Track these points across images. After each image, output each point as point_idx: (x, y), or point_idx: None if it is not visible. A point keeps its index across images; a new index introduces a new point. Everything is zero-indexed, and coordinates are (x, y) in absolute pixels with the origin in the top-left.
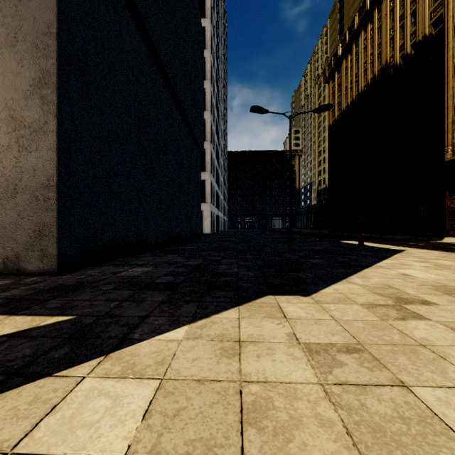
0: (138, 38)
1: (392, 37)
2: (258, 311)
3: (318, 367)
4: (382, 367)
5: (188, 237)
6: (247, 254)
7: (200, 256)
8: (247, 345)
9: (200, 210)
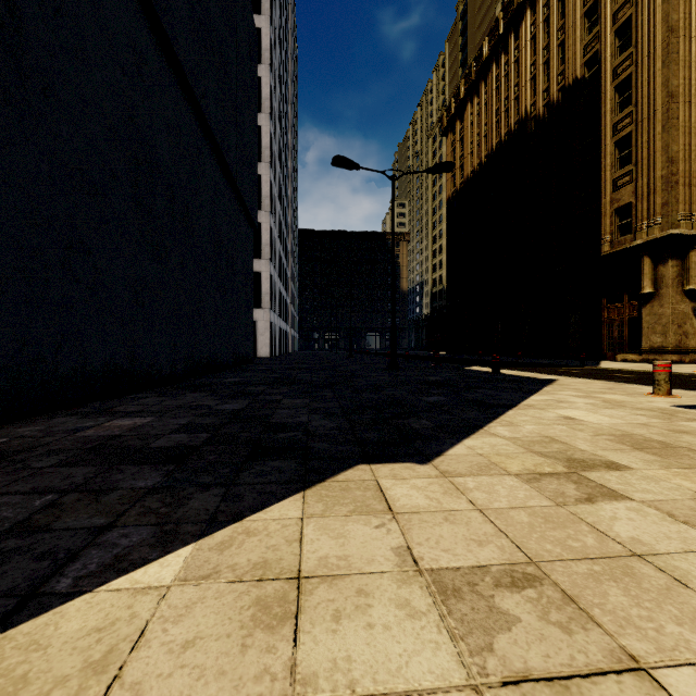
0: (134, 13)
1: (533, 76)
2: (340, 499)
3: (463, 636)
4: (587, 621)
5: (230, 363)
6: (326, 389)
7: (247, 394)
8: (313, 588)
9: (251, 320)
